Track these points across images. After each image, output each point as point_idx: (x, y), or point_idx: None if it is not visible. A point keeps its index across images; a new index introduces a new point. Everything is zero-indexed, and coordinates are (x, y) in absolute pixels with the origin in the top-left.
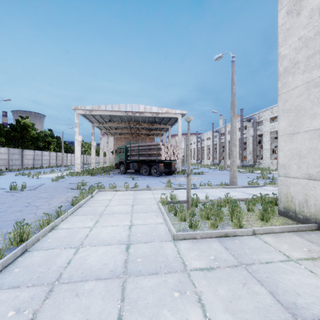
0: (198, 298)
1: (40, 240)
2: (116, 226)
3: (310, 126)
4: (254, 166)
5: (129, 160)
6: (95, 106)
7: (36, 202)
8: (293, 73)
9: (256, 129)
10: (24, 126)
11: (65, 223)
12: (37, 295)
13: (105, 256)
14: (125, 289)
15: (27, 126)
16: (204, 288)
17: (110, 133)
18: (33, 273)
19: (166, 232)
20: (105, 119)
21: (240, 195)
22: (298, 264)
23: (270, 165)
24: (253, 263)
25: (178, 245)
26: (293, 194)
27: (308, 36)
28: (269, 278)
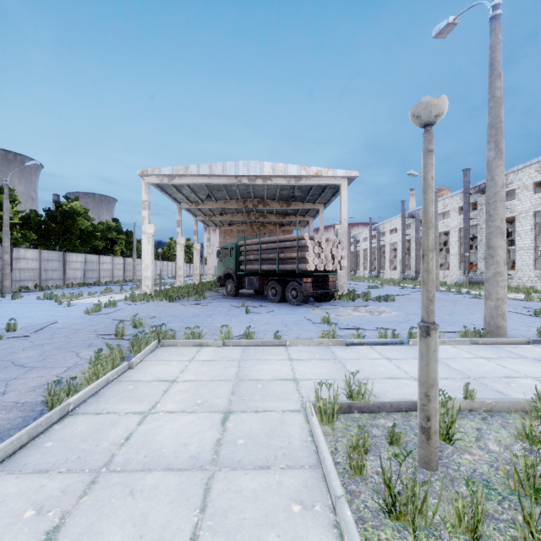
0: None
1: None
2: None
3: None
4: None
5: (242, 270)
6: (179, 168)
7: None
8: None
9: None
10: (68, 213)
11: None
12: None
13: None
14: None
15: (75, 213)
16: None
17: (213, 222)
18: None
19: None
20: (200, 194)
21: None
22: None
23: (534, 282)
24: None
25: None
26: None
27: None
28: None
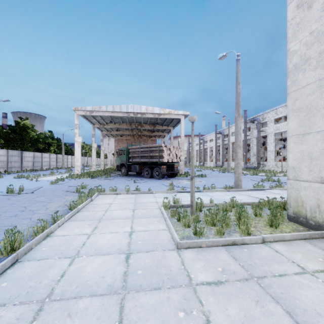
0: (206, 319)
1: (33, 248)
2: (115, 233)
3: (323, 126)
4: (258, 168)
5: (130, 162)
6: (96, 107)
7: (32, 206)
8: (304, 70)
9: (260, 131)
10: (23, 128)
11: (62, 230)
12: (24, 315)
13: (103, 267)
14: (123, 308)
15: (27, 128)
16: (213, 307)
17: (111, 134)
18: (22, 288)
19: (169, 239)
20: (106, 120)
21: (245, 199)
22: (314, 277)
23: (274, 167)
24: (265, 276)
25: (182, 254)
26: (303, 198)
27: (320, 30)
28: (284, 294)
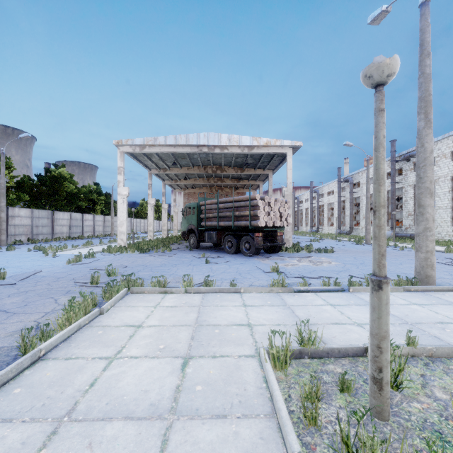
0: None
1: None
2: None
3: None
4: None
5: (203, 226)
6: (149, 139)
7: None
8: None
9: None
10: (55, 178)
11: None
12: None
13: None
14: None
15: (62, 178)
16: None
17: (178, 186)
18: None
19: None
20: (167, 162)
21: None
22: None
23: (451, 236)
24: None
25: None
26: None
27: None
28: None
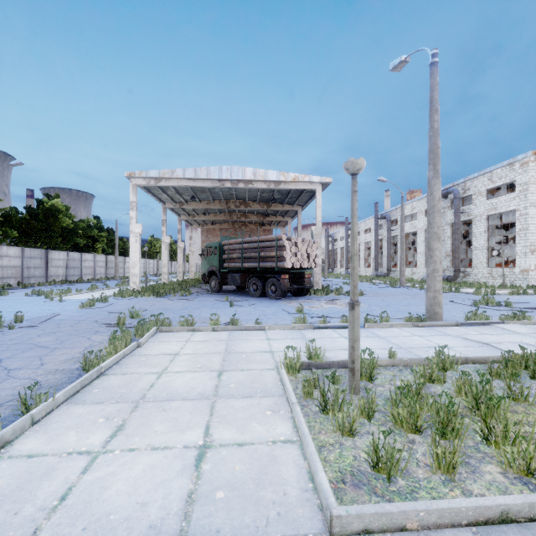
0: None
1: None
2: (162, 452)
3: None
4: (455, 280)
5: (226, 268)
6: (166, 171)
7: (16, 358)
8: None
9: (460, 212)
10: (50, 211)
11: (36, 434)
12: None
13: None
14: None
15: (57, 211)
16: None
17: (196, 221)
18: None
19: (302, 485)
20: (184, 195)
21: (460, 347)
22: None
23: (487, 278)
24: None
25: None
26: None
27: None
28: None
